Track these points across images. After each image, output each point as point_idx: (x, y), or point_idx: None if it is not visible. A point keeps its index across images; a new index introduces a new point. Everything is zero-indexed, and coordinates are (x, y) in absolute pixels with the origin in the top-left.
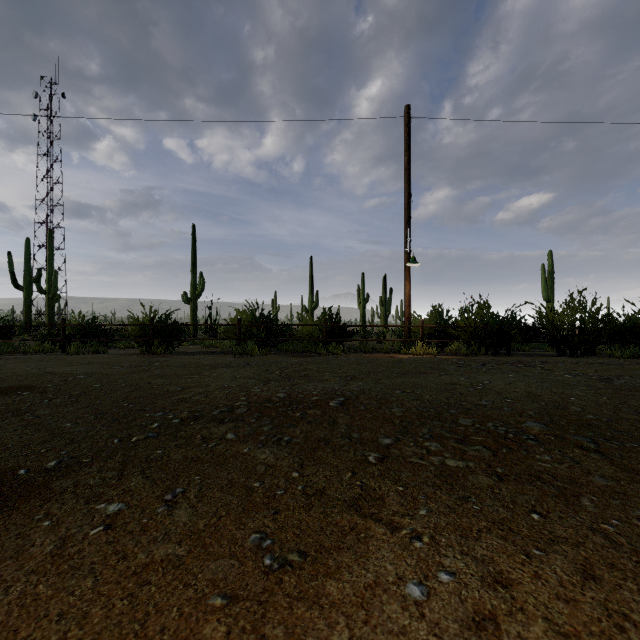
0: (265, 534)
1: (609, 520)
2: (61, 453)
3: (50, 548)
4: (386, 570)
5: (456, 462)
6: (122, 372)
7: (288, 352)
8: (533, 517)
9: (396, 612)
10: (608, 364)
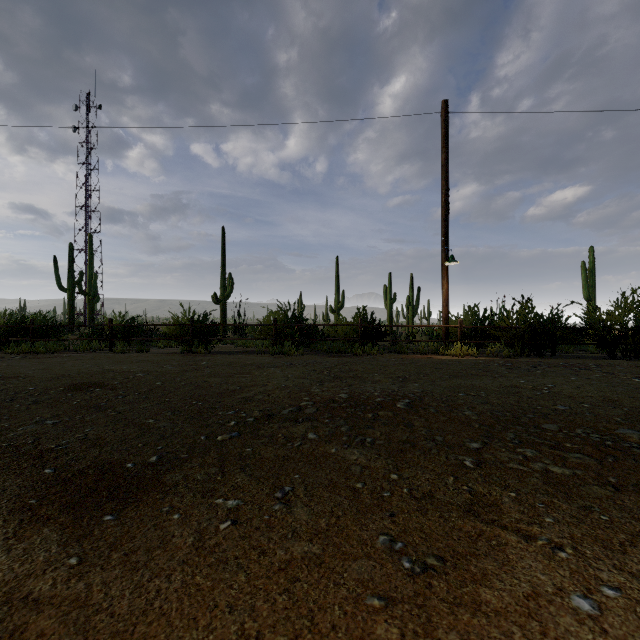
0: (391, 536)
1: None
2: (157, 448)
3: (191, 540)
4: (540, 580)
5: (560, 469)
6: (175, 371)
7: (322, 352)
8: None
9: (572, 625)
10: None
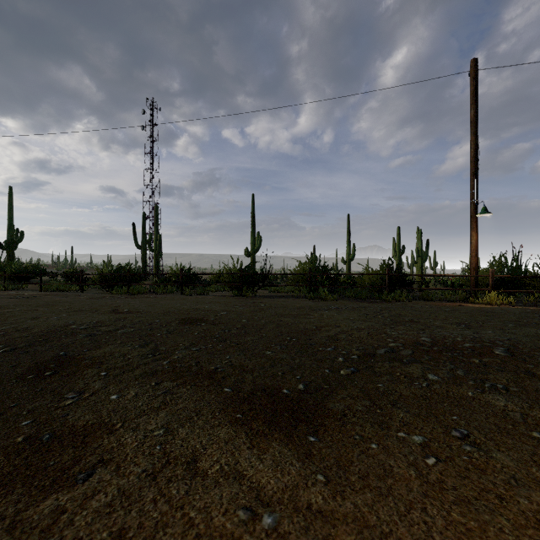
0: None
1: None
2: (297, 377)
3: (413, 473)
4: None
5: None
6: (247, 310)
7: (350, 298)
8: None
9: None
10: None
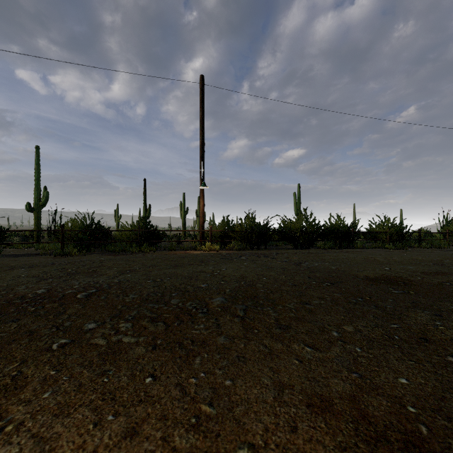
0: None
1: (199, 373)
2: None
3: None
4: None
5: (130, 339)
6: None
7: (110, 252)
8: (146, 381)
9: None
10: (312, 253)
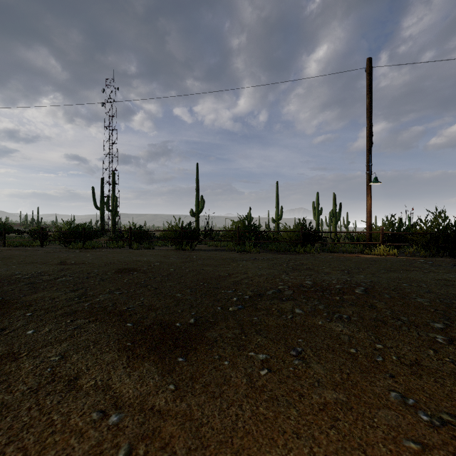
0: (399, 393)
1: None
2: (192, 314)
3: (245, 380)
4: None
5: None
6: (178, 261)
7: (272, 251)
8: None
9: None
10: None
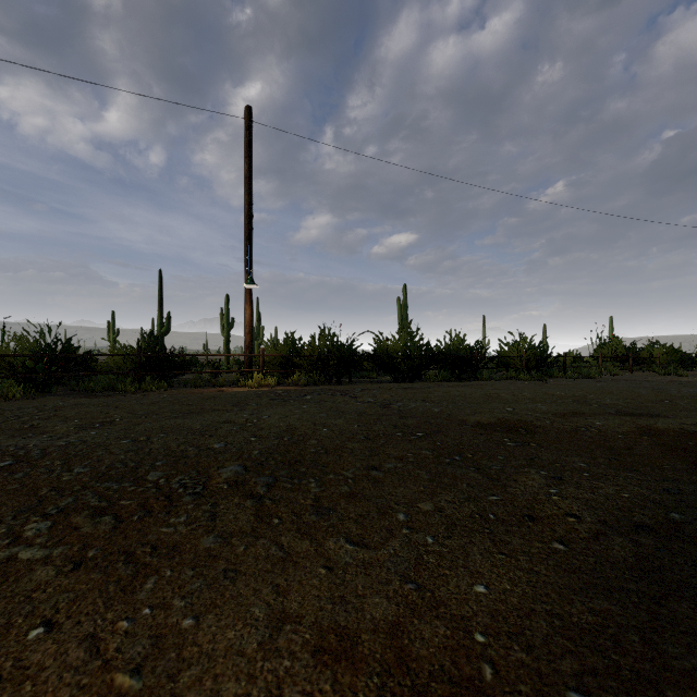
0: None
1: (141, 610)
2: None
3: None
4: None
5: (36, 552)
6: None
7: (86, 391)
8: (28, 636)
9: None
10: (415, 388)
